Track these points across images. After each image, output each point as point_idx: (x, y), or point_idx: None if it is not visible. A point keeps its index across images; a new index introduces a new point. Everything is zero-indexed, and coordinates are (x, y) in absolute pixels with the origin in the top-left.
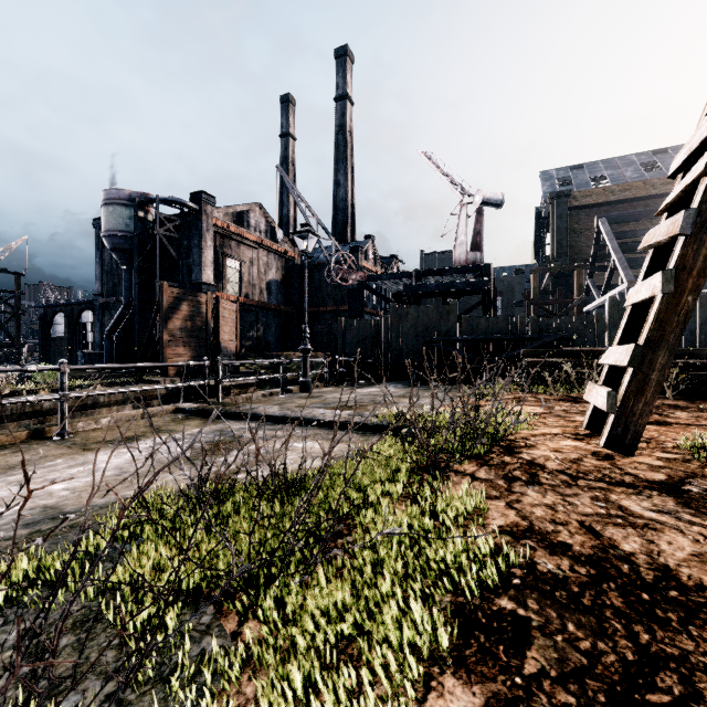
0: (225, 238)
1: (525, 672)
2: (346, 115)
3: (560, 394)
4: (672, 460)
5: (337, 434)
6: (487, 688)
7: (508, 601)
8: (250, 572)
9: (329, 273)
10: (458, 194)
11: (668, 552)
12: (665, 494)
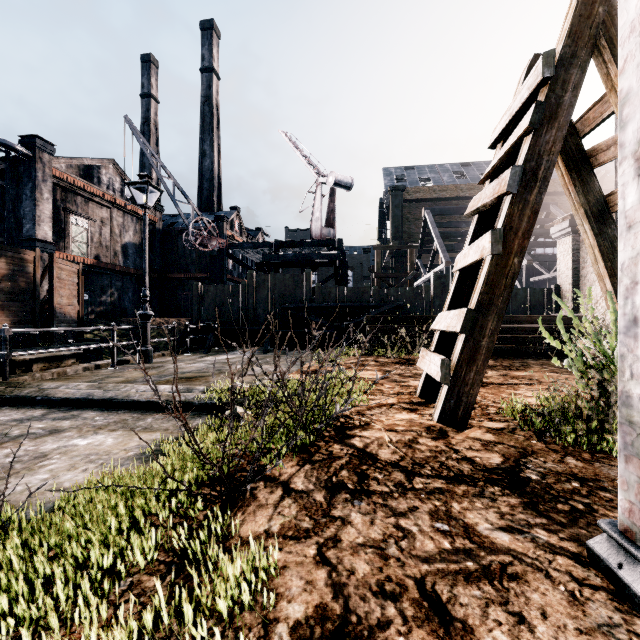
0: (69, 192)
1: None
2: (212, 87)
3: (397, 357)
4: (500, 430)
5: (150, 419)
6: None
7: None
8: None
9: None
10: (315, 174)
11: None
12: (508, 490)
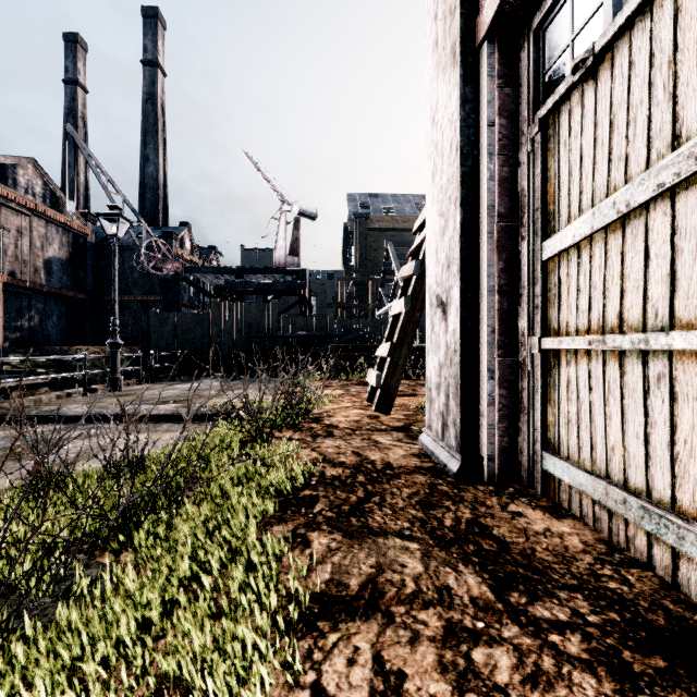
0: None
1: (314, 512)
2: (157, 84)
3: (357, 380)
4: (410, 415)
5: (165, 426)
6: (296, 523)
7: (309, 491)
8: (119, 522)
9: (136, 257)
10: (279, 201)
11: (392, 457)
12: (400, 432)
